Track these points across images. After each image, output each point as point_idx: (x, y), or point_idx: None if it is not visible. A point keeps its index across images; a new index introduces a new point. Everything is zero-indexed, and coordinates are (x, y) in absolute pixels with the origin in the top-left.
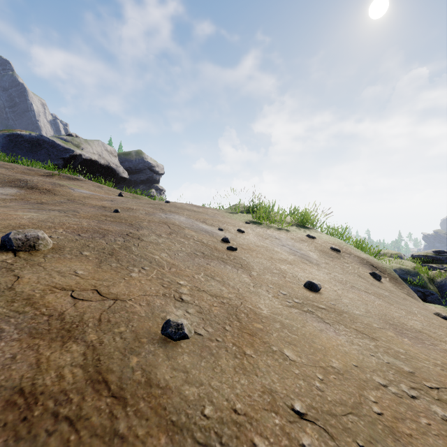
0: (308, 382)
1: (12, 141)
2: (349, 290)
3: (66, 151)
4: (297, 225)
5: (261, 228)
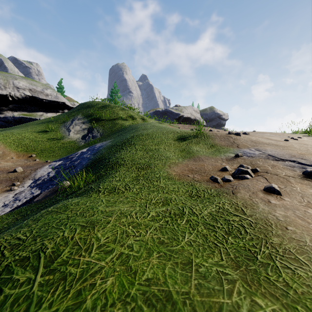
0: None
1: (155, 114)
2: None
3: (176, 115)
4: None
5: None
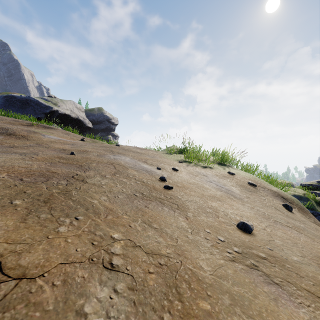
0: None
1: (7, 100)
2: (275, 227)
3: (46, 108)
4: (218, 164)
5: (191, 166)
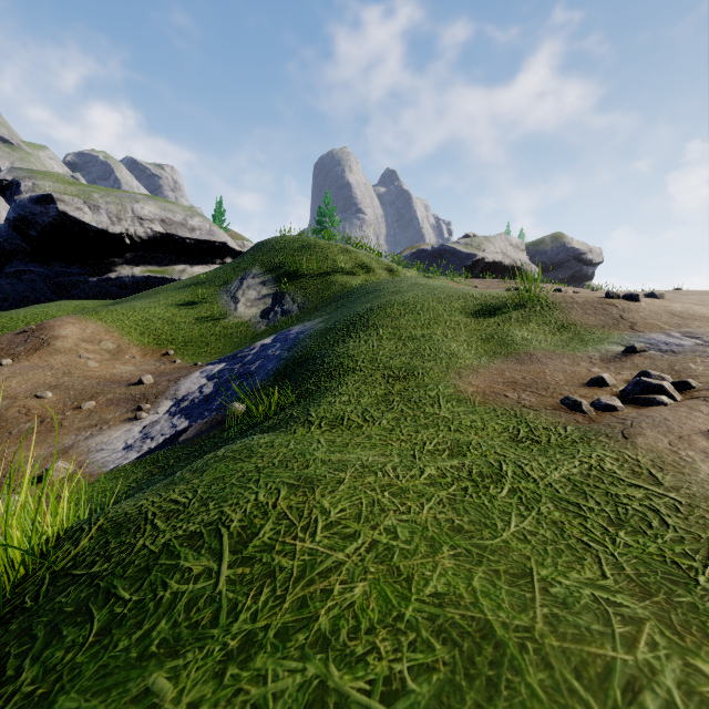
0: None
1: (417, 258)
2: None
3: (467, 258)
4: None
5: None
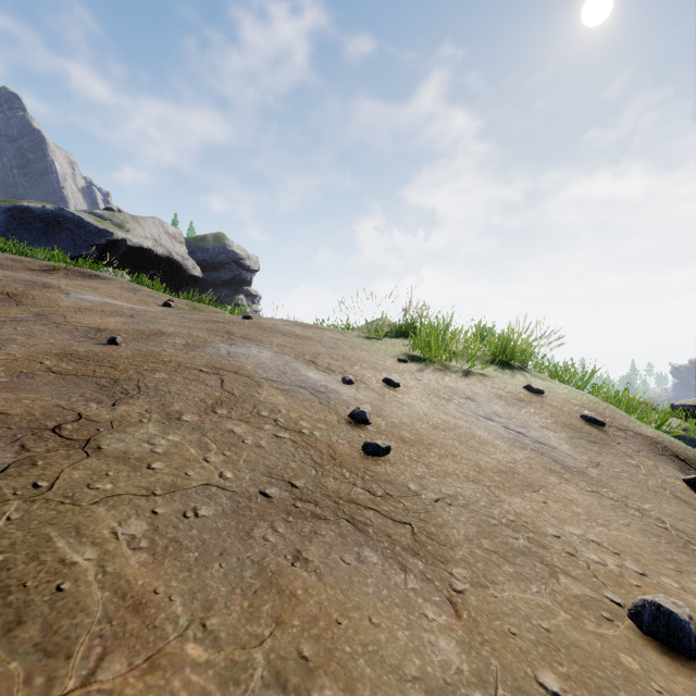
0: None
1: (14, 218)
2: None
3: (100, 235)
4: (496, 363)
5: (431, 373)
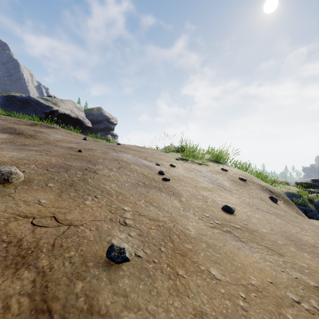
0: (233, 301)
1: (8, 100)
2: (255, 212)
3: (47, 108)
4: (213, 161)
5: (187, 163)
